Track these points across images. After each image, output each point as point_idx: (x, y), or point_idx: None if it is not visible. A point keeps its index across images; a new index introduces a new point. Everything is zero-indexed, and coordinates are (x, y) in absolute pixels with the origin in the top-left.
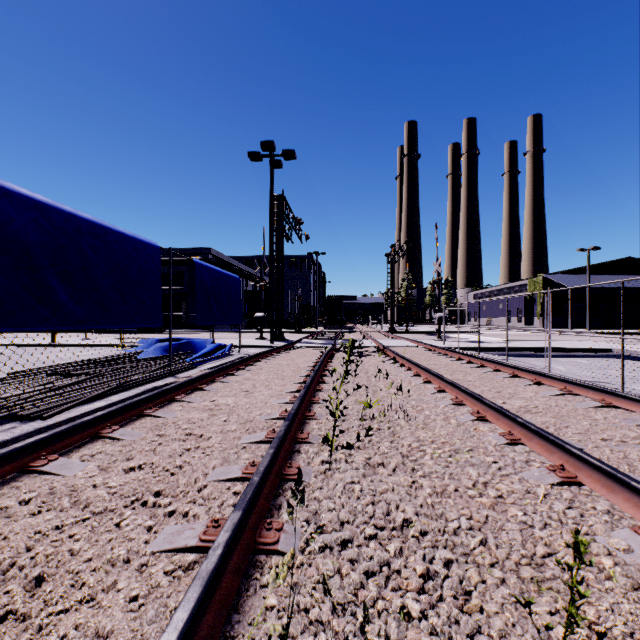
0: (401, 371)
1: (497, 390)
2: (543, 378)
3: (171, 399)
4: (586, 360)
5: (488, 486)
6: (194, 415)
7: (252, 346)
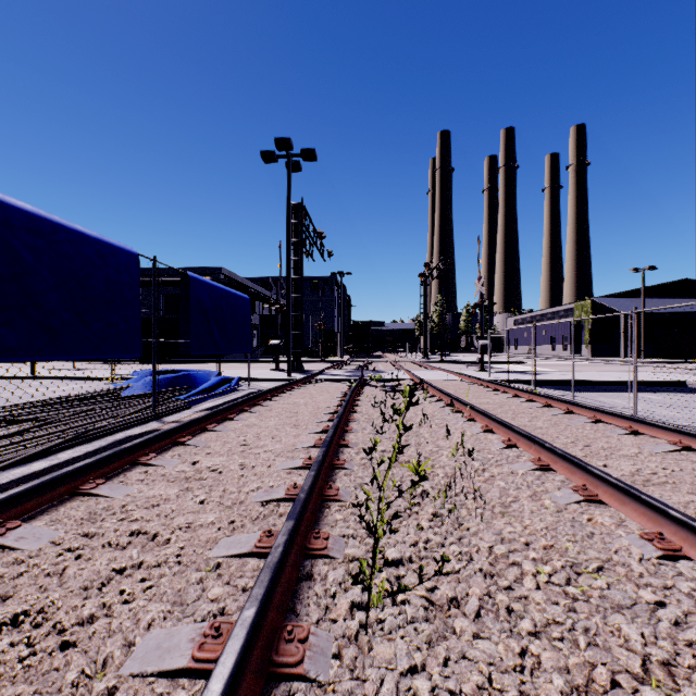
0: (448, 413)
1: (584, 443)
2: (640, 425)
3: (133, 462)
4: (658, 395)
5: (677, 675)
6: (157, 491)
7: (265, 379)
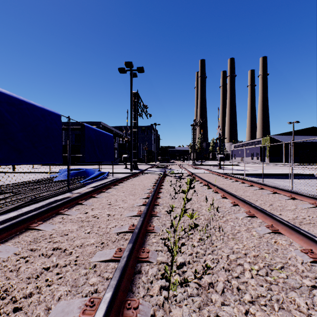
0: (205, 189)
1: (270, 203)
2: (296, 195)
3: (56, 213)
4: (301, 180)
5: None
6: (67, 227)
7: (120, 172)
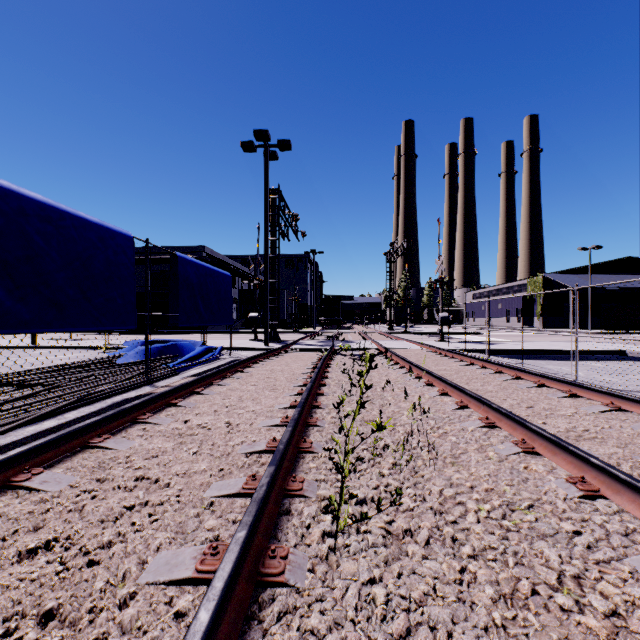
0: (410, 379)
1: (528, 404)
2: (579, 389)
3: (132, 420)
4: (600, 363)
5: (584, 585)
6: (156, 445)
7: (245, 348)
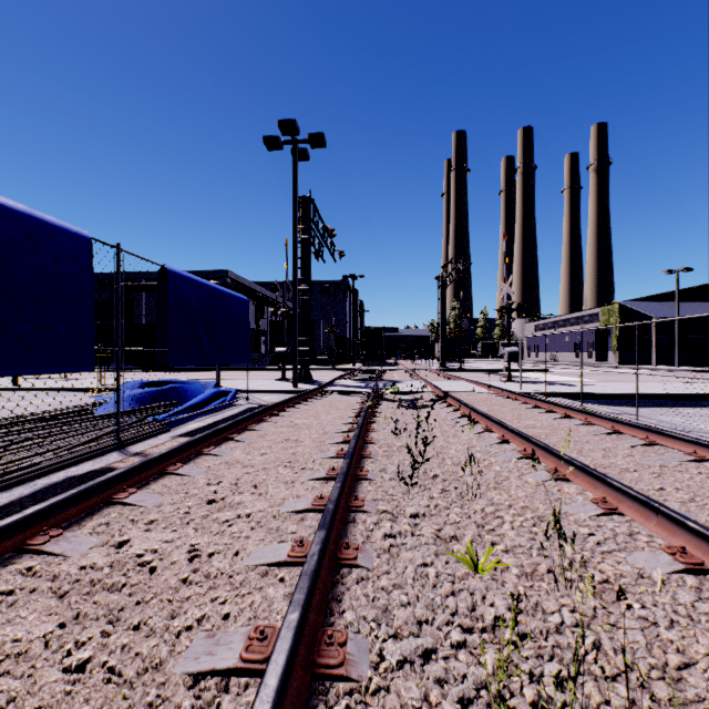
0: (491, 443)
1: None
2: None
3: (15, 548)
4: None
5: None
6: (13, 632)
7: (268, 391)
